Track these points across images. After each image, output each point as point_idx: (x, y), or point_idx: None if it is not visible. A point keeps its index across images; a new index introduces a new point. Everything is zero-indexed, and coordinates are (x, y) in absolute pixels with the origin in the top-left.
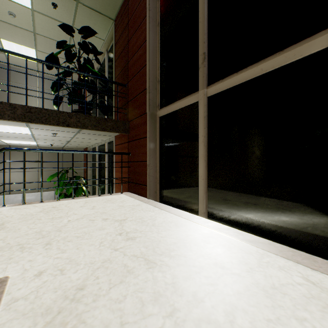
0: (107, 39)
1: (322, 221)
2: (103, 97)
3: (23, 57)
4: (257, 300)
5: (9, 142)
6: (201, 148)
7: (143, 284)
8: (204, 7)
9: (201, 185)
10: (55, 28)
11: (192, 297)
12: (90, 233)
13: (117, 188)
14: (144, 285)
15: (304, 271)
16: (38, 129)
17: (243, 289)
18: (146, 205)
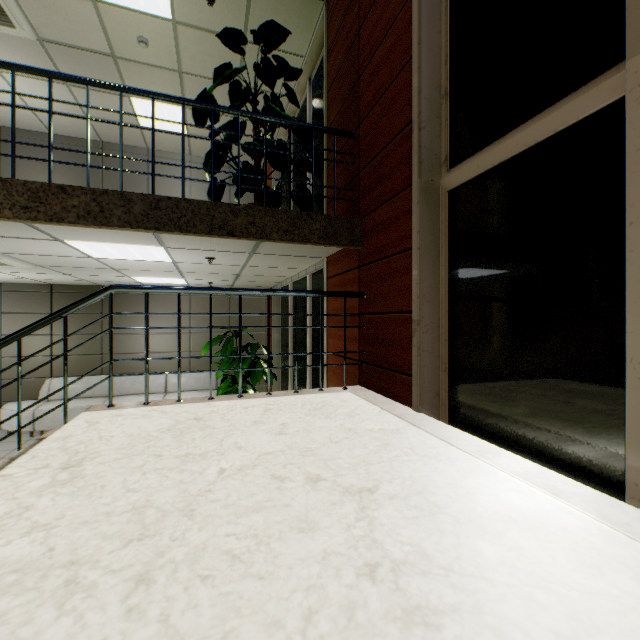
0: (311, 52)
1: None
2: (302, 173)
3: (146, 96)
4: None
5: (145, 281)
6: None
7: None
8: None
9: (639, 393)
10: (213, 54)
11: None
12: (271, 544)
13: (331, 374)
14: None
15: None
16: (180, 250)
17: None
18: (420, 435)
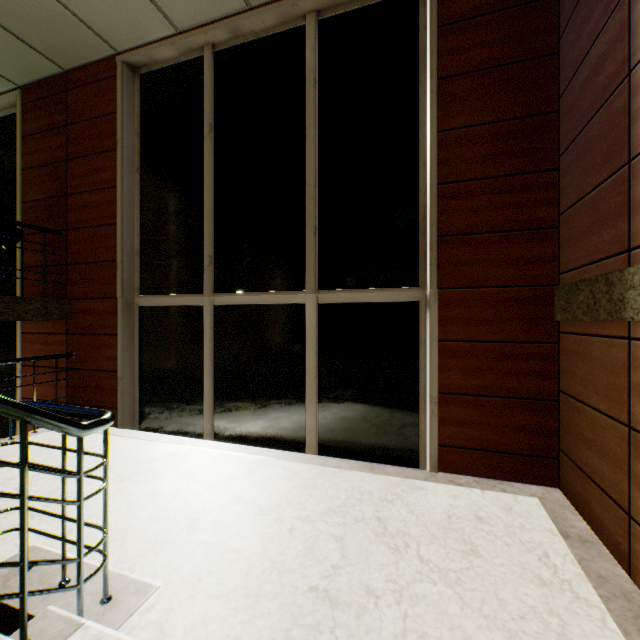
0: None
1: (302, 426)
2: None
3: None
4: (255, 486)
5: None
6: (208, 362)
7: (178, 504)
8: (211, 205)
9: (207, 404)
10: None
11: (216, 498)
12: None
13: None
14: (179, 504)
15: (285, 464)
16: None
17: (247, 484)
18: (127, 440)
